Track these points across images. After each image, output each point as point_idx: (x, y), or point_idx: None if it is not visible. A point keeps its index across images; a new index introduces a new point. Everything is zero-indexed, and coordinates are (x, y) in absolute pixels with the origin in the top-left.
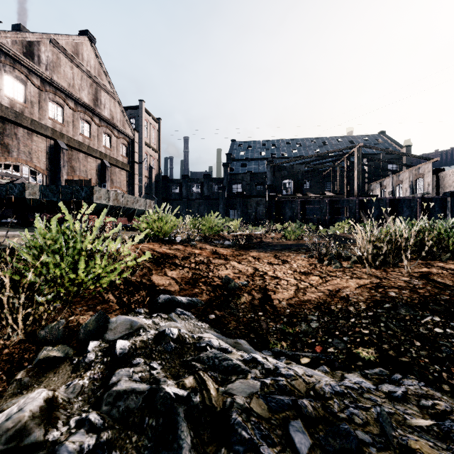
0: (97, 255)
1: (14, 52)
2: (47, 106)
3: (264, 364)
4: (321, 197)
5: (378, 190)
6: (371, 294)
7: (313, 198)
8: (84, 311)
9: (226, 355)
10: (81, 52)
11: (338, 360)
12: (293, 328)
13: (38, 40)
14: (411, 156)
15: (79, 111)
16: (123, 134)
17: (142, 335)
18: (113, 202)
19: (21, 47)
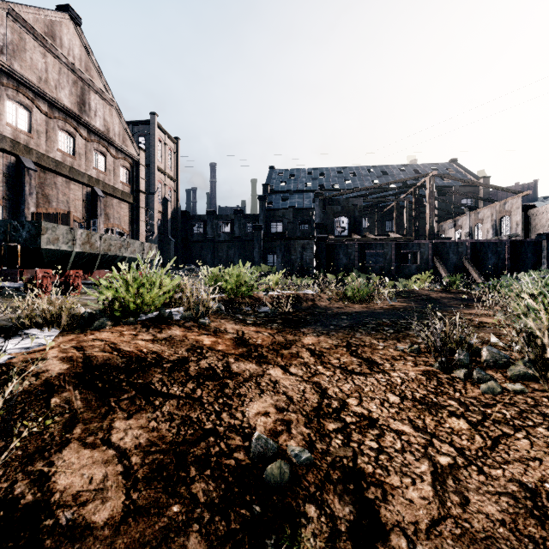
0: None
1: None
2: (3, 107)
3: None
4: (385, 239)
5: (451, 231)
6: None
7: (375, 240)
8: None
9: None
10: (60, 34)
11: None
12: None
13: None
14: (496, 188)
15: (57, 118)
16: (123, 153)
17: None
18: (82, 247)
19: None
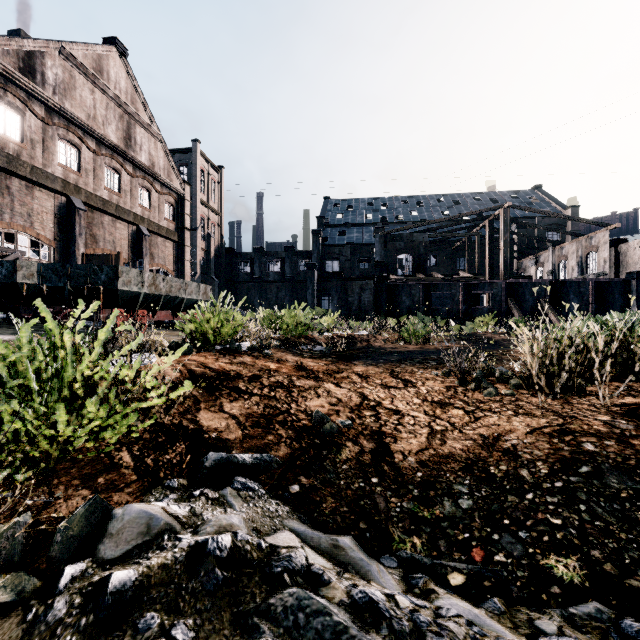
0: (101, 388)
1: (5, 66)
2: (55, 147)
3: (391, 618)
4: (453, 279)
5: (532, 269)
6: (553, 445)
7: (442, 280)
8: (74, 488)
9: (320, 599)
10: (107, 68)
11: (517, 582)
12: (430, 510)
13: (42, 50)
14: (581, 221)
15: (104, 155)
16: (168, 188)
17: (165, 550)
18: (148, 289)
19: (16, 60)
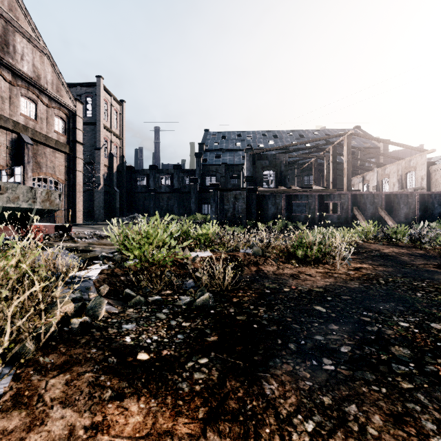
0: None
1: None
2: None
3: None
4: (310, 191)
5: (360, 185)
6: None
7: (301, 192)
8: None
9: None
10: None
11: None
12: None
13: None
14: (405, 146)
15: None
16: (57, 103)
17: None
18: None
19: None
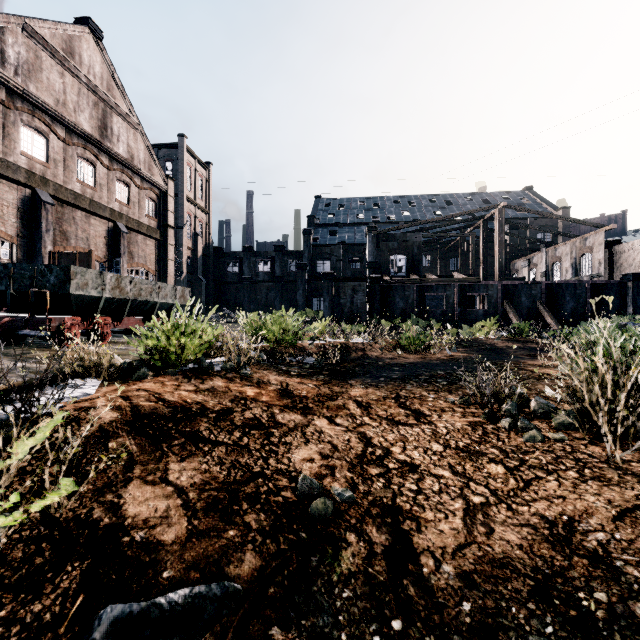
0: None
1: None
2: (18, 134)
3: None
4: (448, 281)
5: (525, 270)
6: None
7: (436, 282)
8: None
9: None
10: (79, 51)
11: None
12: None
13: (1, 26)
14: (576, 221)
15: (76, 145)
16: (149, 183)
17: None
18: (111, 292)
19: None
